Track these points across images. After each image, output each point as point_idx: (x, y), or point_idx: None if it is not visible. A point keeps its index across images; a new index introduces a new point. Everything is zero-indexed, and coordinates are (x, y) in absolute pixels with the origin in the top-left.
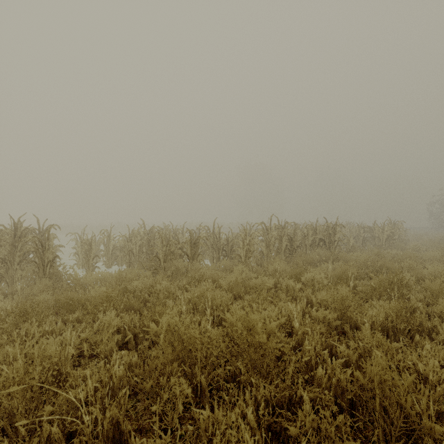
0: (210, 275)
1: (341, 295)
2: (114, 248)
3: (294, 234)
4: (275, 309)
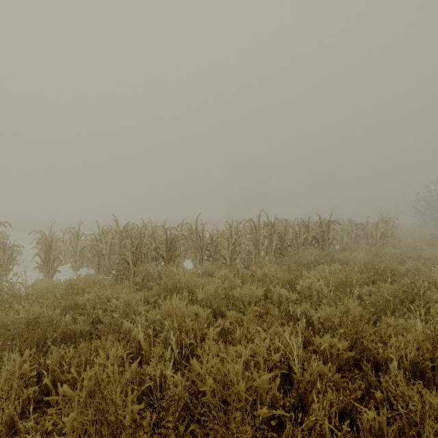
0: (186, 282)
1: (353, 315)
2: (83, 248)
3: (285, 232)
4: (266, 340)
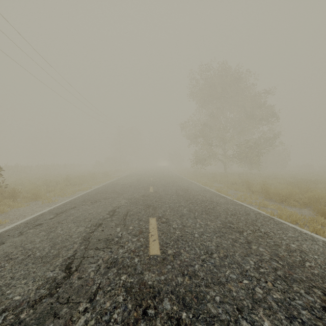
0: None
1: None
2: None
3: None
4: None
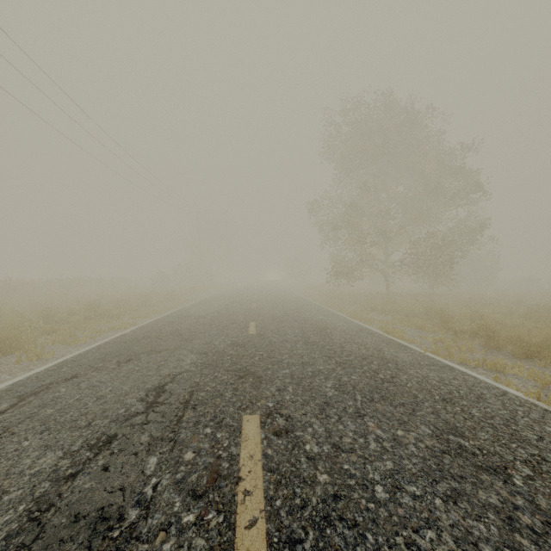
0: None
1: None
2: None
3: None
4: None
